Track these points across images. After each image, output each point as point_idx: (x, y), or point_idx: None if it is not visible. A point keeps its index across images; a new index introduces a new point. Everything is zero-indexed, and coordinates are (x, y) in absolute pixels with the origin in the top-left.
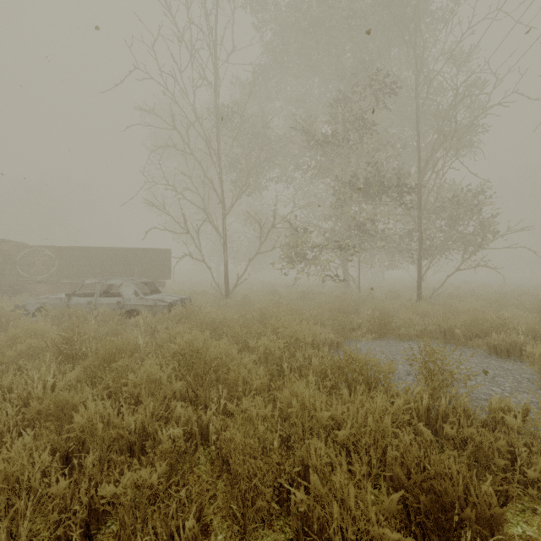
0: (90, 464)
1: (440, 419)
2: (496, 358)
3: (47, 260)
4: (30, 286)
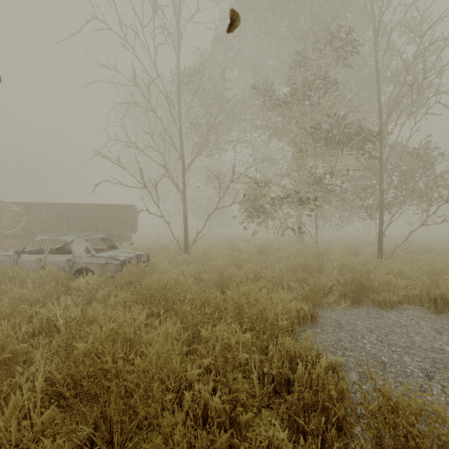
0: None
1: None
2: None
3: (15, 216)
4: None
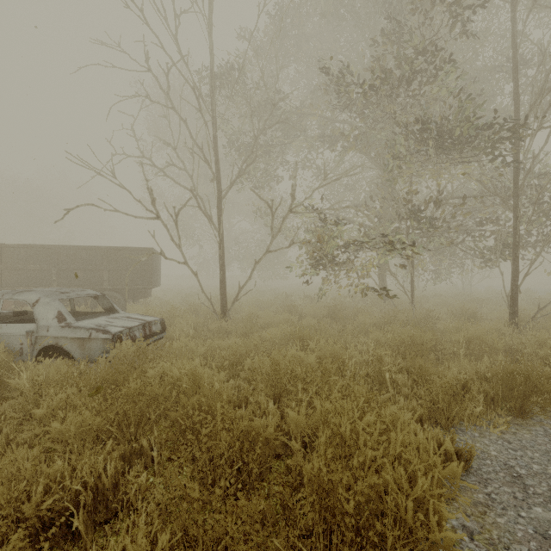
0: None
1: None
2: None
3: None
4: None
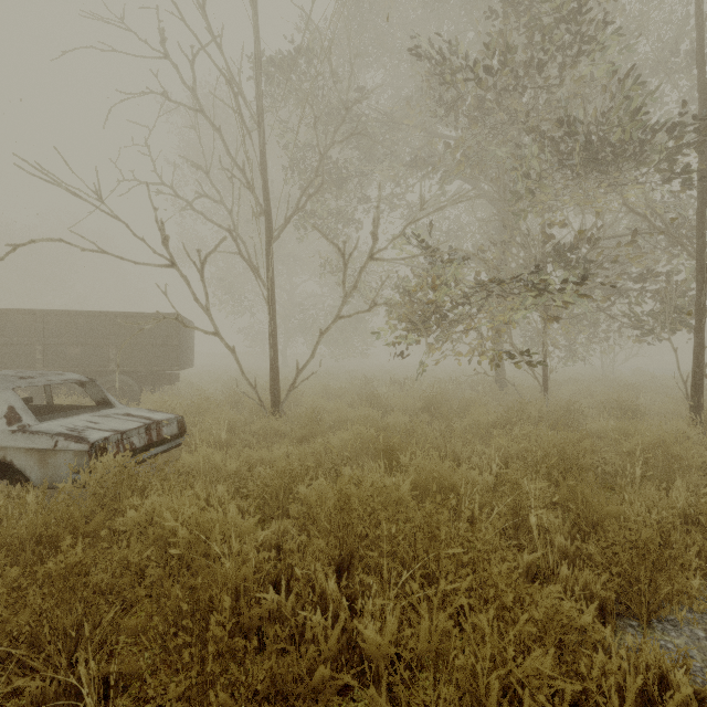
0: None
1: None
2: None
3: None
4: None
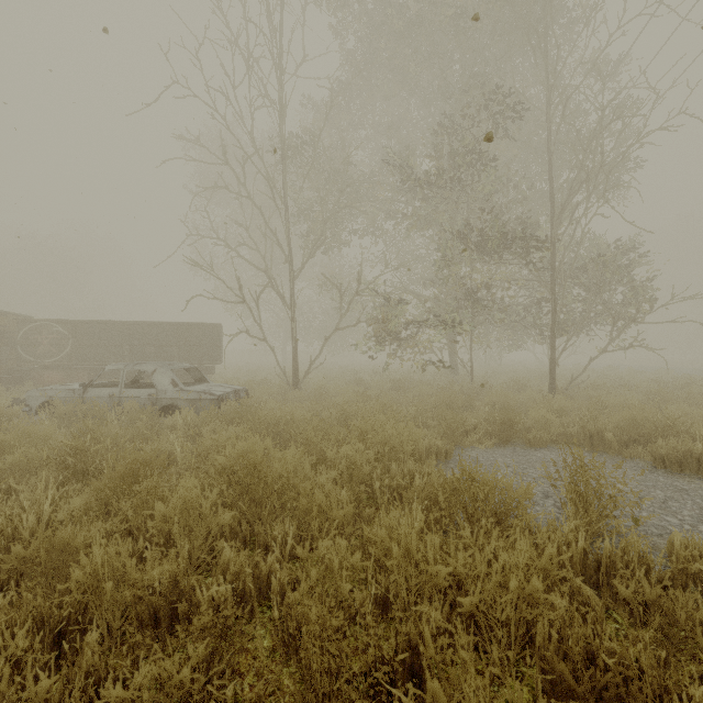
0: (91, 646)
1: (604, 569)
2: (665, 473)
3: (58, 339)
4: (34, 373)
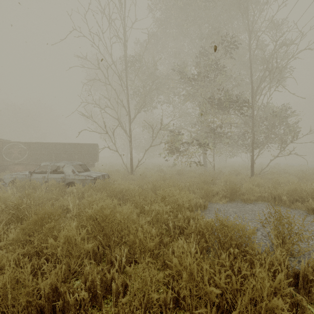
0: None
1: (301, 279)
2: None
3: (21, 151)
4: (10, 167)
